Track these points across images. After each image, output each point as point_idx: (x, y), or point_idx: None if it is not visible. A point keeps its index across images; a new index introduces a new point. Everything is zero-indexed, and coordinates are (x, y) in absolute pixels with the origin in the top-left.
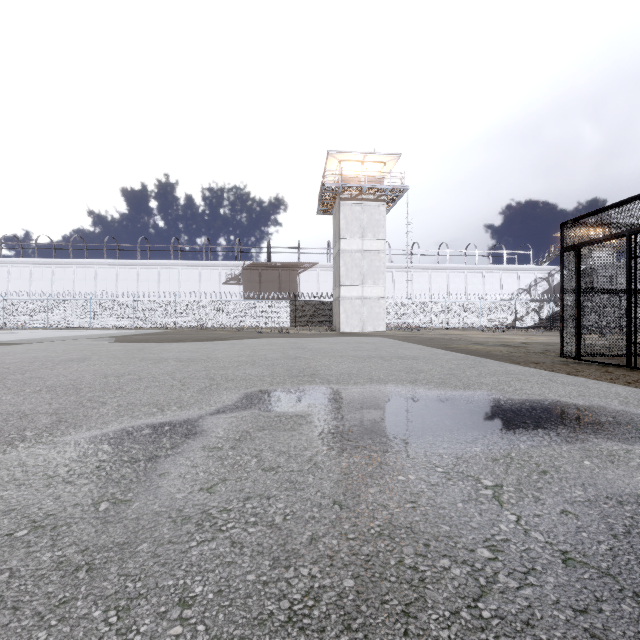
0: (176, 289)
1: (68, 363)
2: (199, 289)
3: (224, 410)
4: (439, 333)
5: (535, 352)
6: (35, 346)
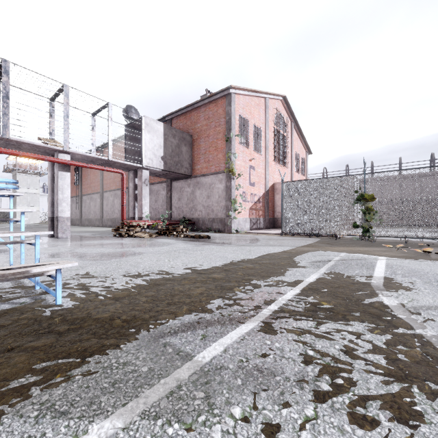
0: None
1: None
2: None
3: None
4: None
5: None
6: None
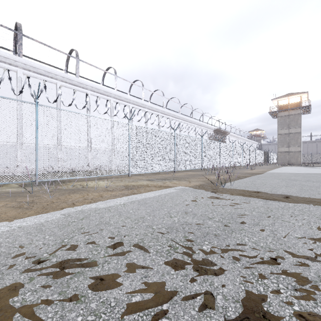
0: None
1: None
2: None
3: None
4: None
5: None
6: None
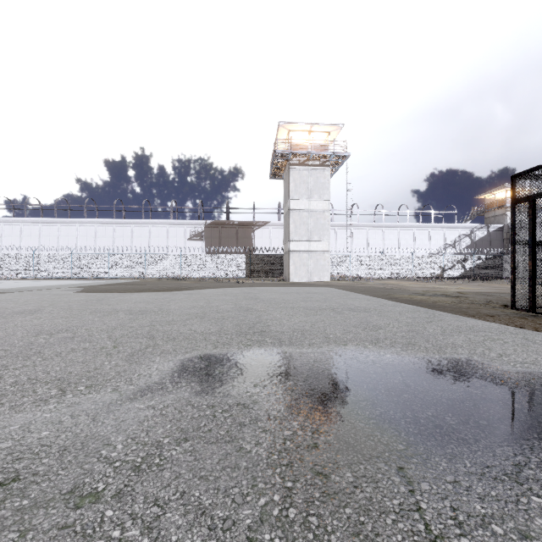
0: (147, 244)
1: (15, 316)
2: (167, 244)
3: (144, 392)
4: (377, 283)
5: (479, 303)
6: (3, 296)
